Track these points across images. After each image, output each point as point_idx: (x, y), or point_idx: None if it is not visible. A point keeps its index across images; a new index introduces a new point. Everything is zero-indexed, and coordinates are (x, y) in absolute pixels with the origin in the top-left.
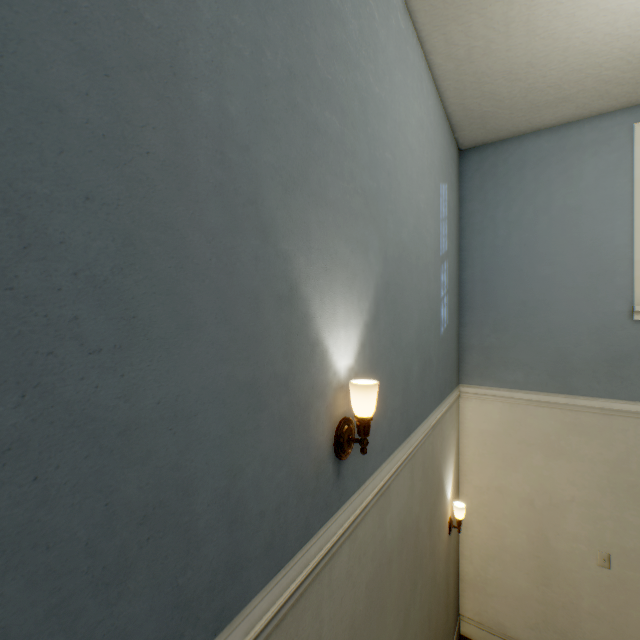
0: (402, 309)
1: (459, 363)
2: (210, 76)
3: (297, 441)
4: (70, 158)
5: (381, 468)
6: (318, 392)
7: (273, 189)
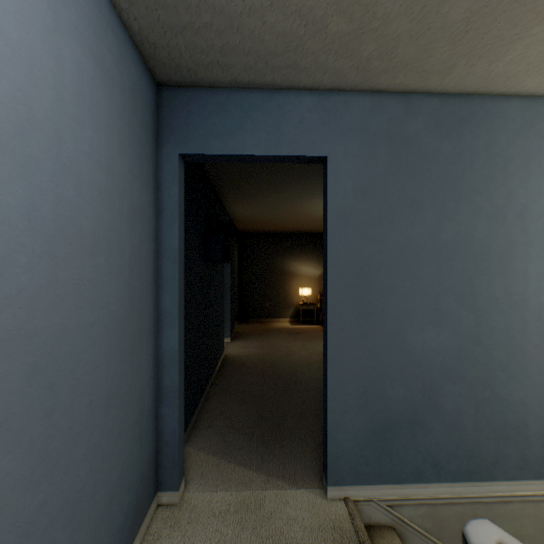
0: None
1: None
2: (533, 294)
3: None
4: (496, 337)
5: None
6: None
7: None
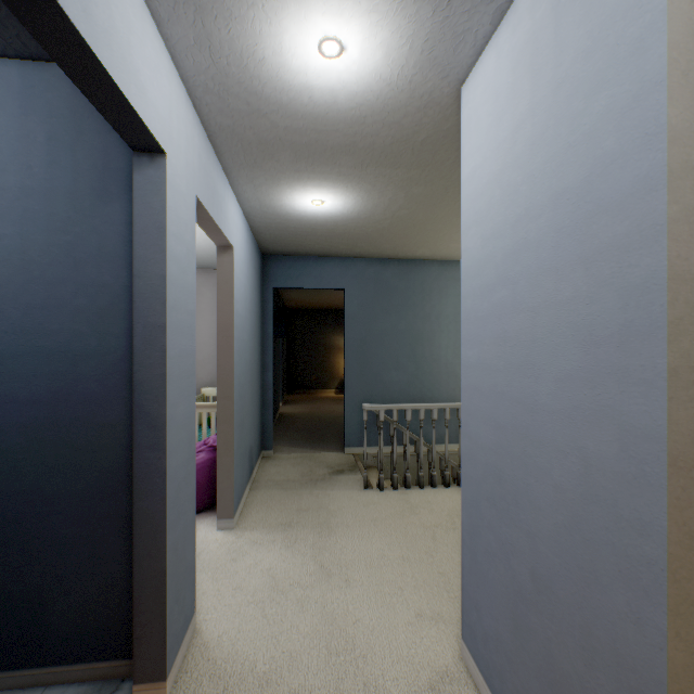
0: None
1: None
2: (444, 355)
3: None
4: (426, 376)
5: None
6: None
7: (458, 367)
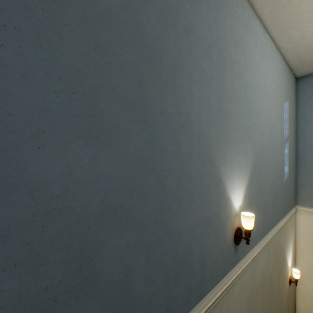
0: (263, 174)
1: (295, 193)
2: (196, 118)
3: (221, 237)
4: (169, 162)
5: (253, 249)
6: (228, 218)
7: (213, 145)
